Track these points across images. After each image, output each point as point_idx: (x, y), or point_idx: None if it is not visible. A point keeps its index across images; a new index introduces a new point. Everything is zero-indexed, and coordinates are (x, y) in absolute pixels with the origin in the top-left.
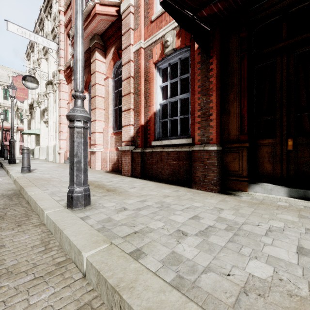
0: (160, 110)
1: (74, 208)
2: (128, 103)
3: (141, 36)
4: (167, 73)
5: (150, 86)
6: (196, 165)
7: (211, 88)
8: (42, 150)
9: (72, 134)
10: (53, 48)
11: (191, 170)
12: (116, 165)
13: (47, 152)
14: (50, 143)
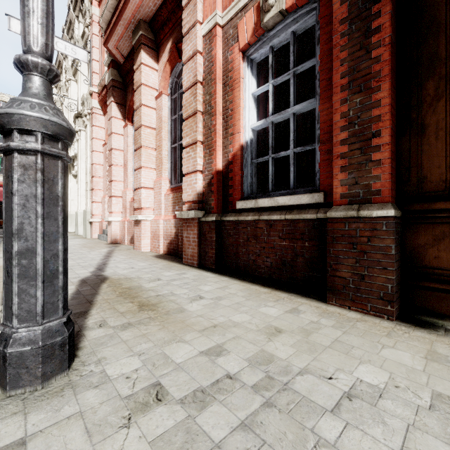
0: (253, 140)
1: (9, 389)
2: (192, 132)
3: (216, 2)
4: (266, 70)
5: (233, 97)
6: (339, 251)
7: (376, 73)
8: (71, 218)
9: (8, 172)
10: (81, 58)
11: (321, 261)
12: (174, 245)
13: (75, 222)
14: (80, 208)
